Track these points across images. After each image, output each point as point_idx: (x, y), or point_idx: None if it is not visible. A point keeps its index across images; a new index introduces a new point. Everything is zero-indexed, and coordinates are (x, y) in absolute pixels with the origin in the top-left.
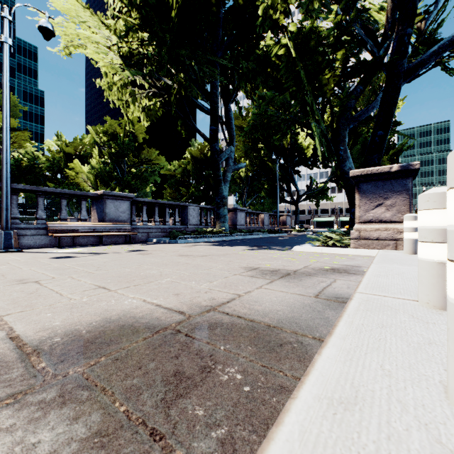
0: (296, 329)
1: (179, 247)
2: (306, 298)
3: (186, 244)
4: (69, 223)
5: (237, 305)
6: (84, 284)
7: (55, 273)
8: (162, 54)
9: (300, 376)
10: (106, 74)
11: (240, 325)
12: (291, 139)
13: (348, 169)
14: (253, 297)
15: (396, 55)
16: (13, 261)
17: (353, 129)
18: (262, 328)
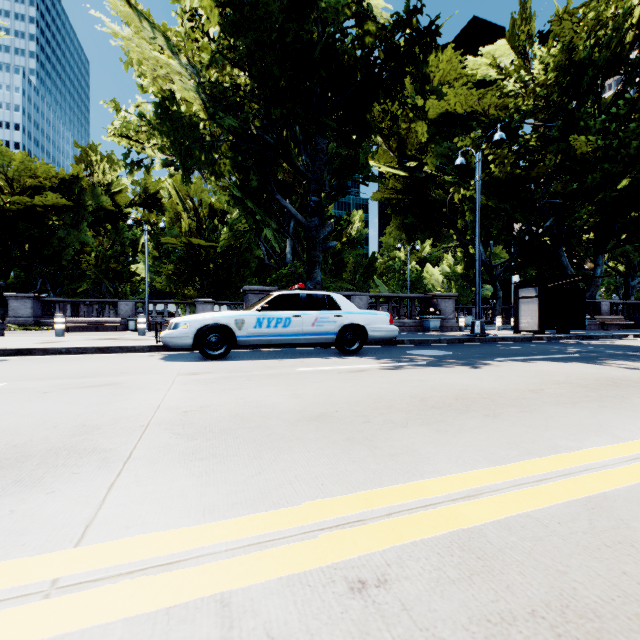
0: None
1: None
2: None
3: None
4: None
5: None
6: None
7: None
8: None
9: None
10: None
11: None
12: None
13: None
14: None
15: None
16: None
17: None
18: None
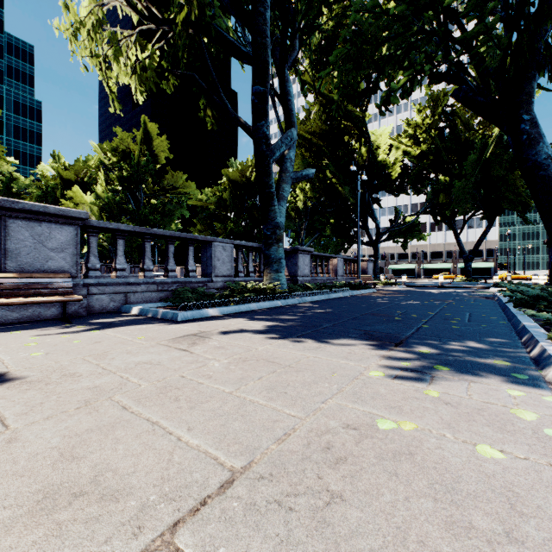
0: None
1: (157, 344)
2: None
3: (191, 325)
4: None
5: None
6: None
7: None
8: None
9: None
10: (67, 5)
11: None
12: (370, 153)
13: (546, 159)
14: None
15: None
16: None
17: None
18: None
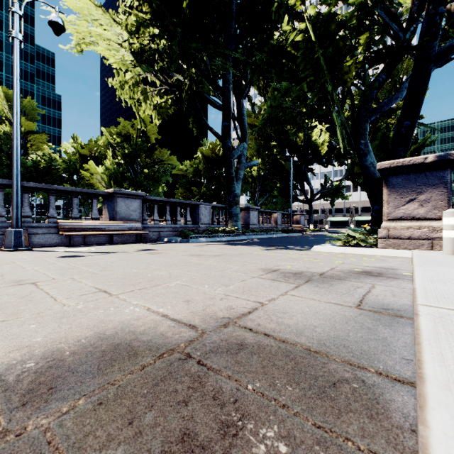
0: (347, 357)
1: (190, 246)
2: (345, 309)
3: (197, 243)
4: (80, 222)
5: (262, 317)
6: (84, 287)
7: (57, 273)
8: (173, 48)
9: (383, 452)
10: (118, 72)
11: (270, 349)
12: (305, 136)
13: (370, 164)
14: (279, 306)
15: (426, 37)
16: (19, 260)
17: (374, 122)
18: (300, 353)
